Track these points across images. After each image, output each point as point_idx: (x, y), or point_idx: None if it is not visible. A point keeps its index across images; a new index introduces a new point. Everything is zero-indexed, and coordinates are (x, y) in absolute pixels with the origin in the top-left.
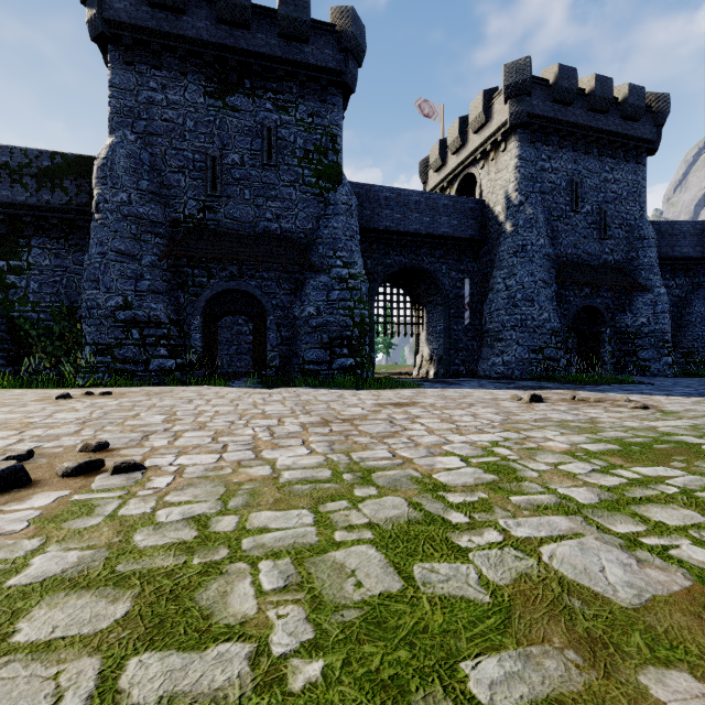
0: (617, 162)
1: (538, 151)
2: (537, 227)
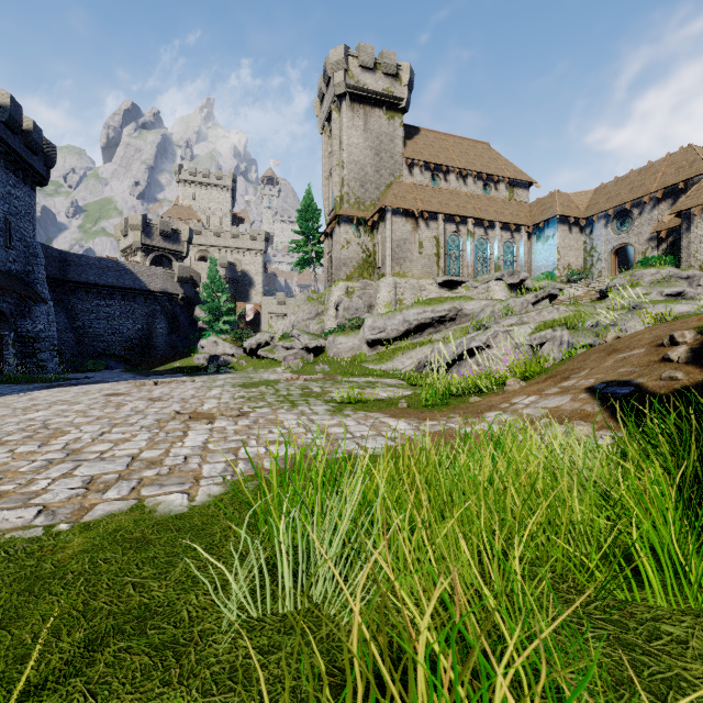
0: (19, 181)
1: None
2: None
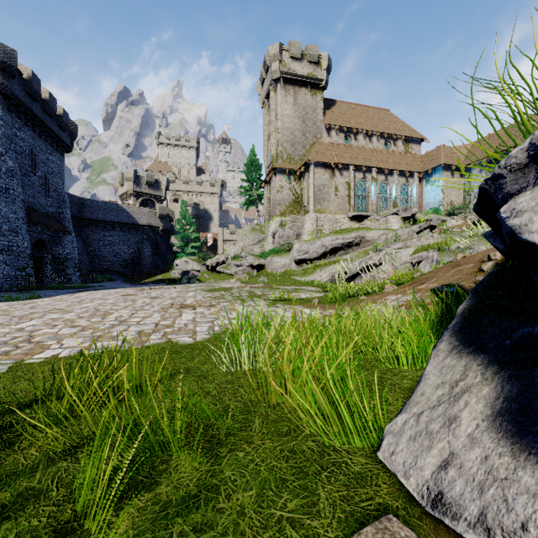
0: (53, 150)
1: (13, 120)
2: (17, 178)
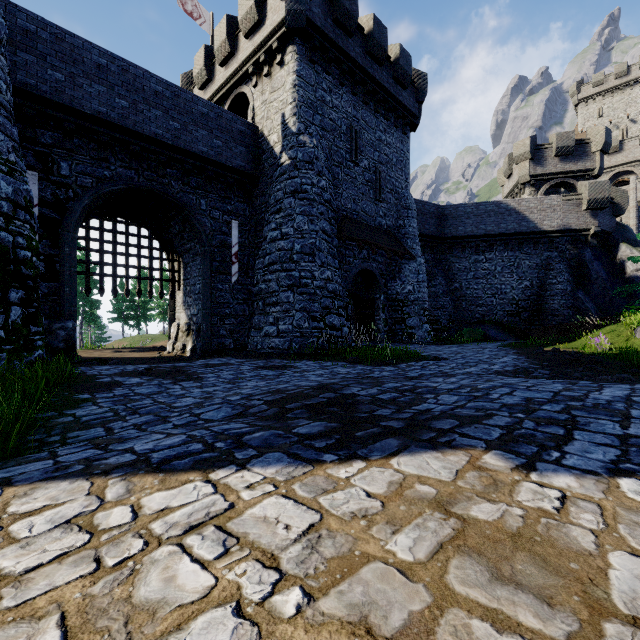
0: (389, 125)
1: (318, 76)
2: (317, 165)
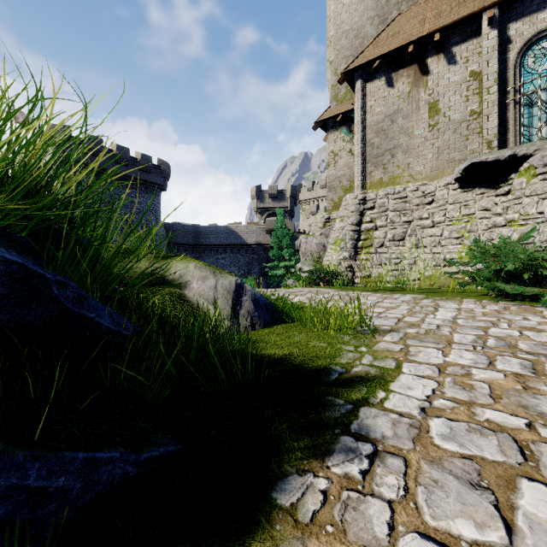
0: (140, 192)
1: None
2: None
